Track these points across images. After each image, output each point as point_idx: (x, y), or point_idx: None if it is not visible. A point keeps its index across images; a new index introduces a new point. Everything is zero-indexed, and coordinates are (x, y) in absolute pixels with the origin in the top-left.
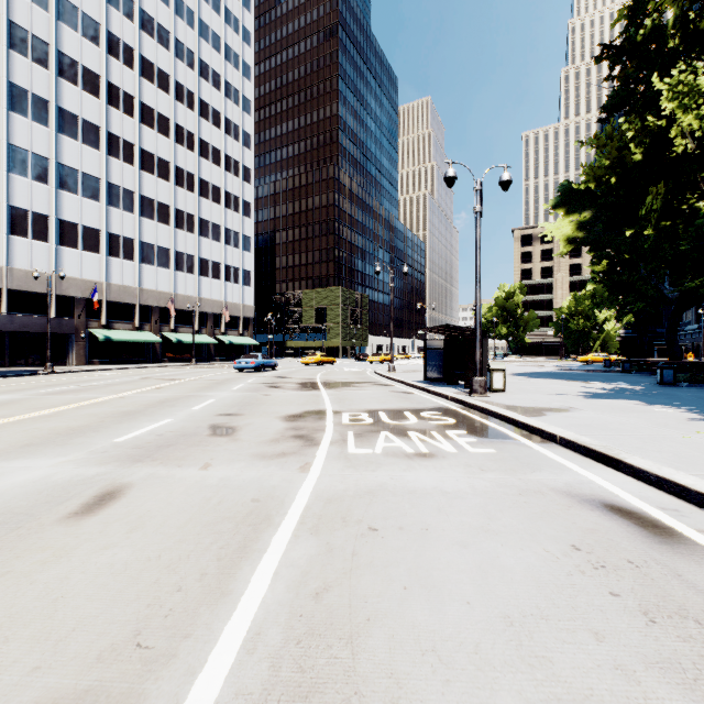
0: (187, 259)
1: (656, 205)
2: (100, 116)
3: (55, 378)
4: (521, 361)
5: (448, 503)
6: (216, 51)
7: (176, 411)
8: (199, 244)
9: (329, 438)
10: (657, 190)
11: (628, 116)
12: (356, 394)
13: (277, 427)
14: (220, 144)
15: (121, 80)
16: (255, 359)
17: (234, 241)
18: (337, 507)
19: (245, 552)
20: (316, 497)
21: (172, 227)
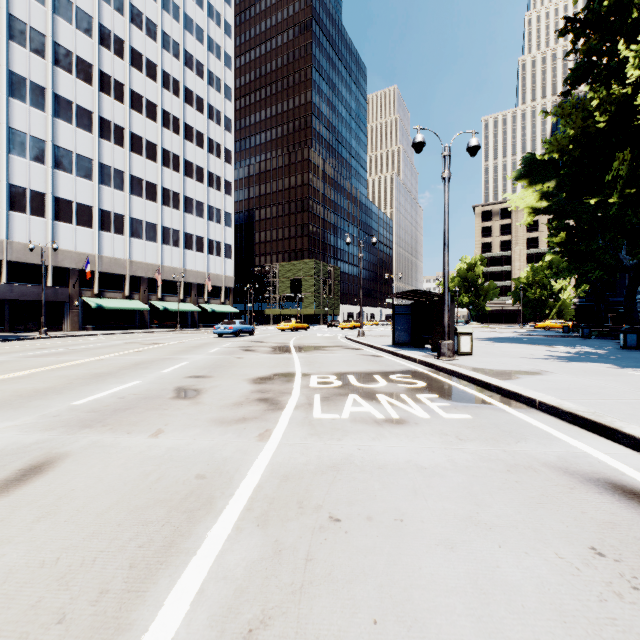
0: (173, 233)
1: (621, 171)
2: (93, 102)
3: (46, 342)
4: (482, 327)
5: (425, 482)
6: (199, 42)
7: (147, 373)
8: (184, 220)
9: (294, 401)
10: (623, 157)
11: (591, 87)
12: (326, 357)
13: (243, 389)
14: (203, 128)
15: (112, 69)
16: (233, 324)
17: (216, 217)
18: (293, 487)
19: (169, 554)
20: (271, 473)
21: (159, 204)
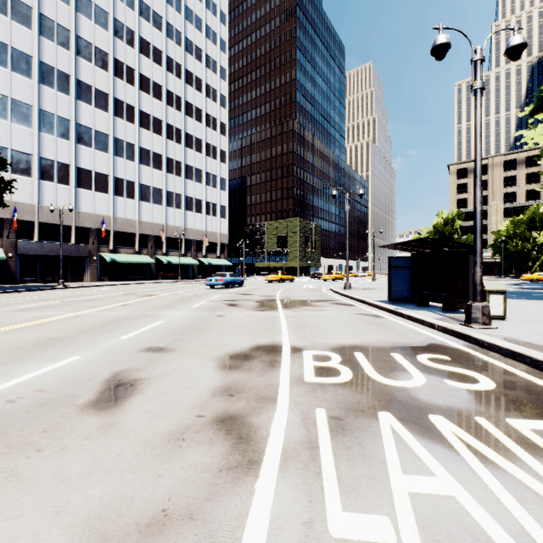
0: (176, 197)
1: None
2: (109, 85)
3: (56, 293)
4: None
5: None
6: (198, 30)
7: (101, 341)
8: (185, 185)
9: (281, 434)
10: None
11: None
12: (317, 316)
13: (202, 385)
14: (201, 105)
15: (124, 57)
16: (224, 277)
17: (213, 182)
18: None
19: None
20: None
21: (164, 172)
